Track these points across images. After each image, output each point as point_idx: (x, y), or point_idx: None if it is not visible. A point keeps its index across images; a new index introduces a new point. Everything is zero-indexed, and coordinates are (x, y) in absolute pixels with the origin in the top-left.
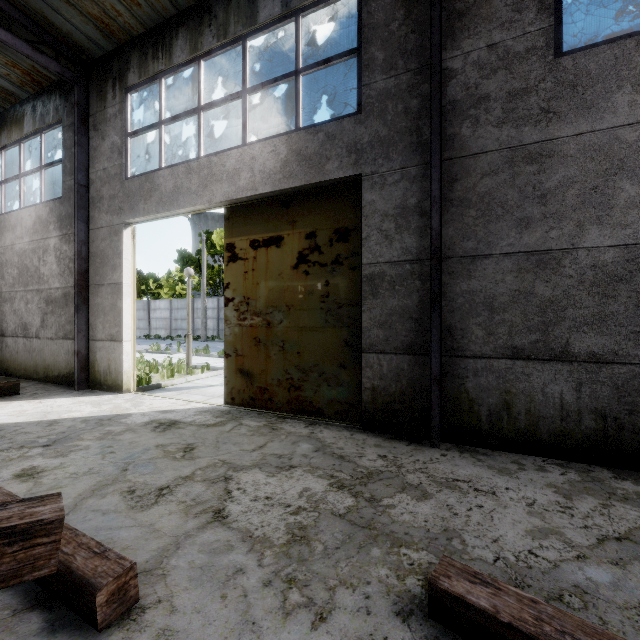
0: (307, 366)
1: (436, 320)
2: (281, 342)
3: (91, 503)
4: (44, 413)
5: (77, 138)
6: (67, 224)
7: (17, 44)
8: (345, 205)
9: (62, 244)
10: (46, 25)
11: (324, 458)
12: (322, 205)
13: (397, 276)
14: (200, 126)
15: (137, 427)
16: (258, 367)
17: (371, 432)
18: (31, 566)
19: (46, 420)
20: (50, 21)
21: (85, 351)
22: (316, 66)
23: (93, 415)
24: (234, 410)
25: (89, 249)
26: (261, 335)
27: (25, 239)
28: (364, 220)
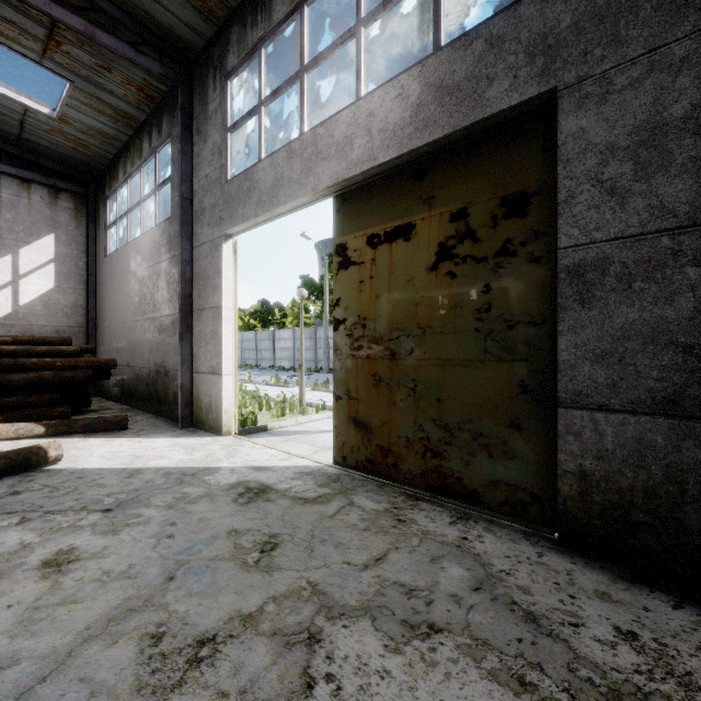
0: (452, 421)
1: None
2: (411, 382)
3: (90, 656)
4: (134, 457)
5: (181, 146)
6: (175, 245)
7: (120, 48)
8: (520, 154)
9: (171, 267)
10: (148, 22)
11: (495, 614)
12: (478, 163)
13: (638, 263)
14: (303, 93)
15: (218, 492)
16: (378, 417)
17: (577, 554)
18: None
19: (130, 468)
20: (151, 15)
21: (189, 385)
22: None
23: (179, 466)
24: (345, 475)
25: (193, 270)
26: (382, 371)
27: (143, 266)
28: (562, 169)
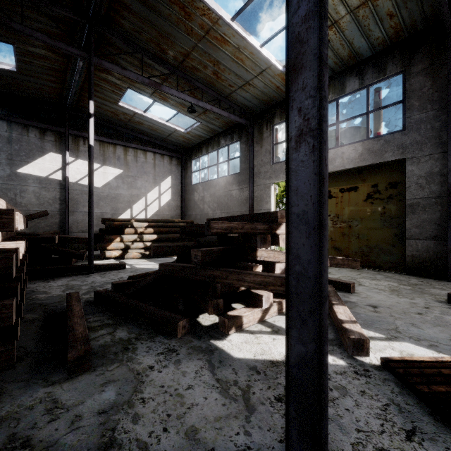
0: (372, 246)
1: (450, 224)
2: (357, 235)
3: None
4: None
5: (250, 148)
6: (242, 184)
7: (235, 118)
8: (394, 171)
9: (240, 193)
10: (243, 107)
11: (391, 279)
12: (381, 172)
13: (427, 204)
14: None
15: None
16: (344, 246)
17: (411, 275)
18: (356, 267)
19: None
20: (245, 105)
21: None
22: (378, 109)
23: None
24: None
25: (254, 194)
26: (345, 231)
27: (221, 191)
28: (407, 179)
